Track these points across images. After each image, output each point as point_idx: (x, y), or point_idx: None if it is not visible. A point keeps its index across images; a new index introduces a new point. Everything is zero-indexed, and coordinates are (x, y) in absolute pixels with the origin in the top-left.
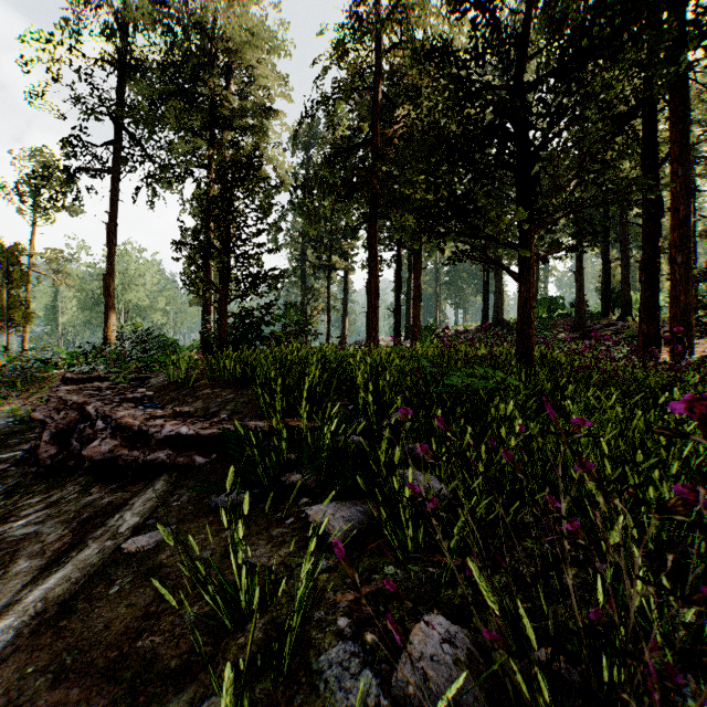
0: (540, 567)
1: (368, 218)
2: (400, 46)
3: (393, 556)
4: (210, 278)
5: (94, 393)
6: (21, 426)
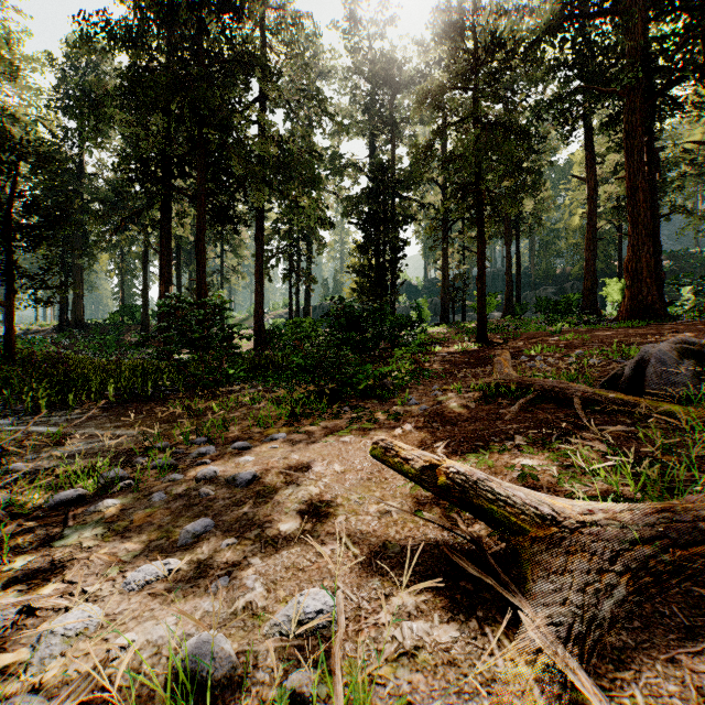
0: None
1: None
2: None
3: None
4: None
5: None
6: None
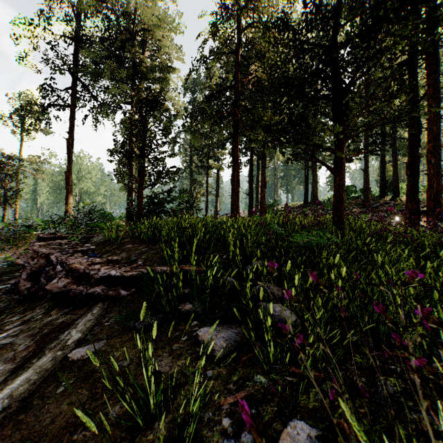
0: (369, 377)
1: (232, 135)
2: (253, 26)
3: (260, 367)
4: (132, 173)
5: (57, 247)
6: (11, 268)
